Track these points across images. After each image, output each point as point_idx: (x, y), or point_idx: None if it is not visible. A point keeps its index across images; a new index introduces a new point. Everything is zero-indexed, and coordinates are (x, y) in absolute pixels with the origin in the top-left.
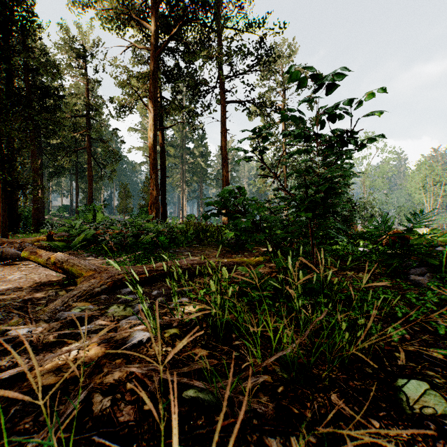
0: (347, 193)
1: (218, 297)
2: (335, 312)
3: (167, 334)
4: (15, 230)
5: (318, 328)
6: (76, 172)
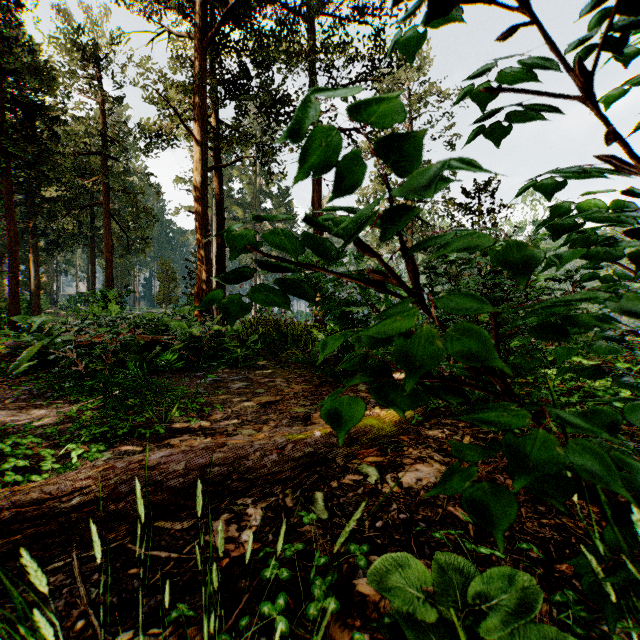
0: None
1: None
2: None
3: None
4: None
5: None
6: (92, 243)
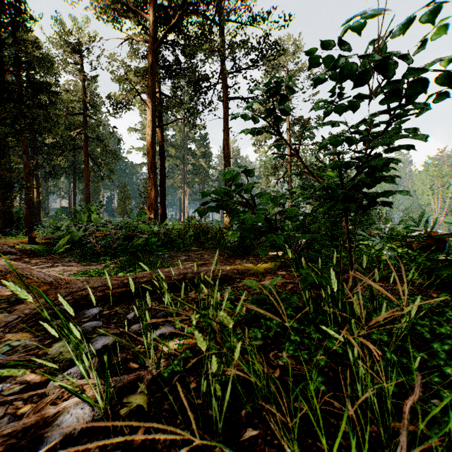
0: (398, 176)
1: (213, 359)
2: (406, 360)
3: (126, 409)
4: (7, 233)
5: (382, 390)
6: (74, 173)
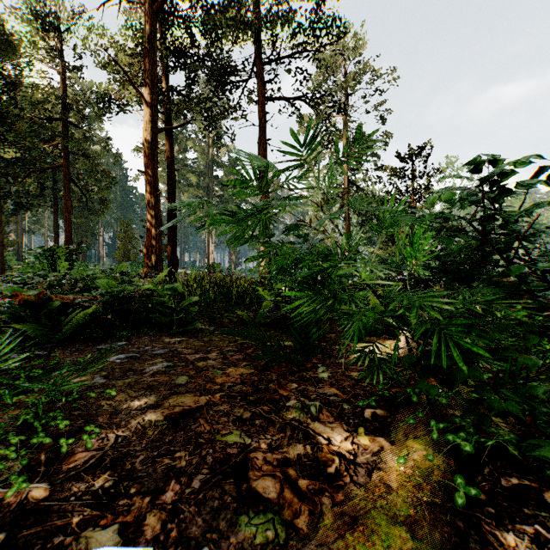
0: None
1: None
2: None
3: None
4: None
5: None
6: (56, 204)
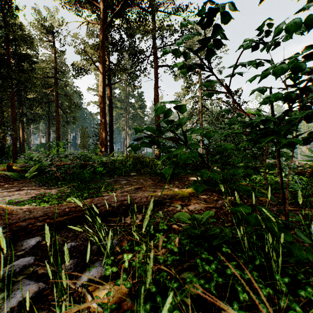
0: None
1: None
2: None
3: None
4: None
5: None
6: (49, 119)
